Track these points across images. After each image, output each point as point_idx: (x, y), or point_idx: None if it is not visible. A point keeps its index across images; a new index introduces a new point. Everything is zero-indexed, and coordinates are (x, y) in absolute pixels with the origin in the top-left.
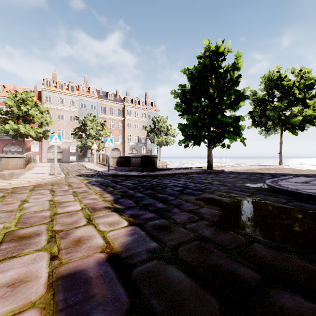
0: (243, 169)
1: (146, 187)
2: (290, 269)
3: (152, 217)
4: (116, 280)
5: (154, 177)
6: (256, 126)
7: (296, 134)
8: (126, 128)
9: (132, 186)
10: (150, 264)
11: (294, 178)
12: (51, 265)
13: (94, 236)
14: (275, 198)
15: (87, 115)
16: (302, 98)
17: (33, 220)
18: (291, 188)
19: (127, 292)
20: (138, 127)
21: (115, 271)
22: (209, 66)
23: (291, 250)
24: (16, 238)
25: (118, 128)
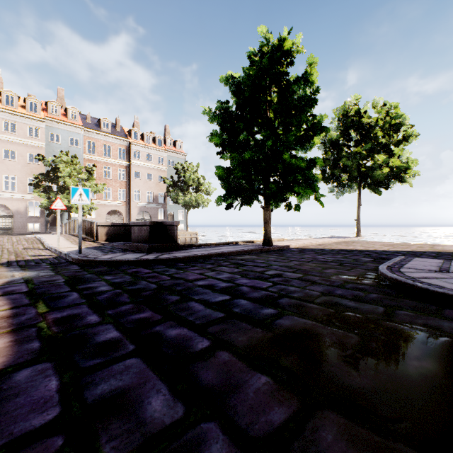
0: (315, 244)
1: (142, 296)
2: None
3: None
4: None
5: (170, 263)
6: (326, 181)
7: (380, 192)
8: (133, 179)
9: (107, 294)
10: None
11: (412, 261)
12: None
13: None
14: (449, 321)
15: (61, 154)
16: (386, 144)
17: None
18: (450, 289)
19: None
20: (153, 178)
21: None
22: (269, 70)
23: None
24: None
25: (120, 179)
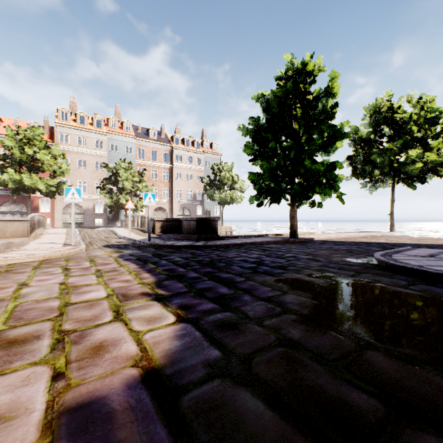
0: (340, 237)
1: (203, 263)
2: (429, 394)
3: (212, 309)
4: (154, 415)
5: (214, 248)
6: (358, 177)
7: (414, 187)
8: (175, 180)
9: (182, 262)
10: (210, 387)
11: (413, 250)
12: (52, 390)
13: (123, 340)
14: (390, 279)
15: (120, 161)
16: (422, 138)
17: (33, 314)
18: (412, 265)
19: (172, 436)
20: (192, 178)
21: (153, 399)
22: (293, 91)
23: (425, 360)
24: (3, 343)
25: (164, 180)
